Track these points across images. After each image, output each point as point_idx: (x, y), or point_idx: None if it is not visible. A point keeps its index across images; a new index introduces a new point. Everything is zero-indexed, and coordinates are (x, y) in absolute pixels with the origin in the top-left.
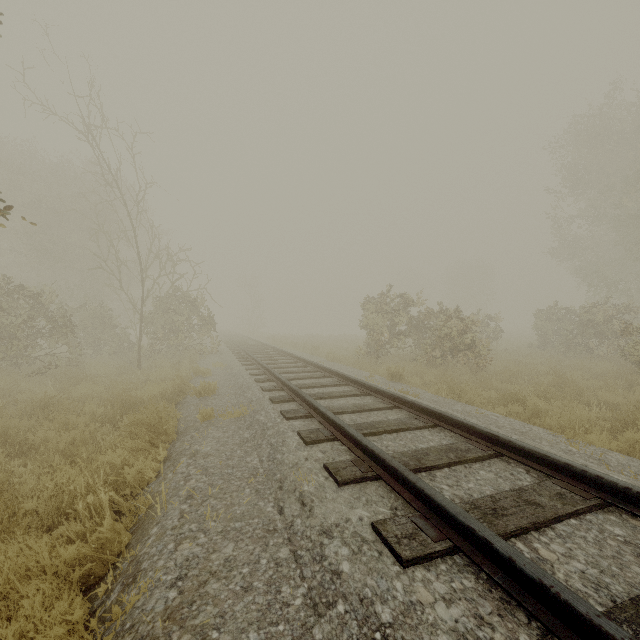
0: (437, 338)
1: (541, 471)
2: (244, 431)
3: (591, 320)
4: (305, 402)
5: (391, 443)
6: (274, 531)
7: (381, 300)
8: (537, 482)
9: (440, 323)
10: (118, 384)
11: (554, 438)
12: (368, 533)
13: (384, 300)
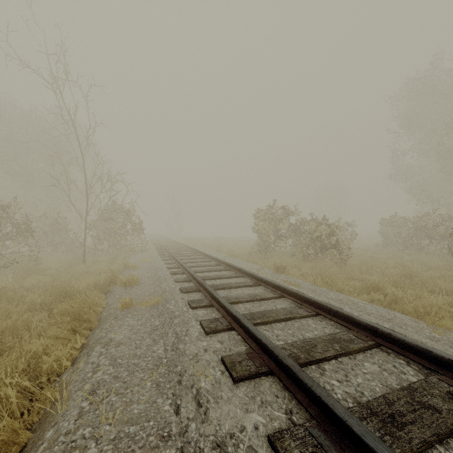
0: (310, 239)
1: (423, 365)
2: (155, 319)
3: (423, 226)
4: (208, 293)
5: (281, 332)
6: (168, 438)
7: (268, 211)
8: (423, 378)
9: (313, 228)
10: (63, 276)
11: (417, 324)
12: (264, 449)
13: (270, 211)
